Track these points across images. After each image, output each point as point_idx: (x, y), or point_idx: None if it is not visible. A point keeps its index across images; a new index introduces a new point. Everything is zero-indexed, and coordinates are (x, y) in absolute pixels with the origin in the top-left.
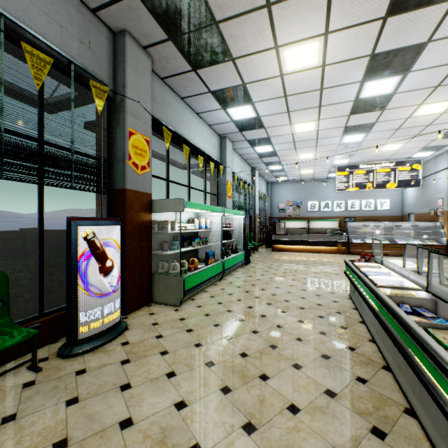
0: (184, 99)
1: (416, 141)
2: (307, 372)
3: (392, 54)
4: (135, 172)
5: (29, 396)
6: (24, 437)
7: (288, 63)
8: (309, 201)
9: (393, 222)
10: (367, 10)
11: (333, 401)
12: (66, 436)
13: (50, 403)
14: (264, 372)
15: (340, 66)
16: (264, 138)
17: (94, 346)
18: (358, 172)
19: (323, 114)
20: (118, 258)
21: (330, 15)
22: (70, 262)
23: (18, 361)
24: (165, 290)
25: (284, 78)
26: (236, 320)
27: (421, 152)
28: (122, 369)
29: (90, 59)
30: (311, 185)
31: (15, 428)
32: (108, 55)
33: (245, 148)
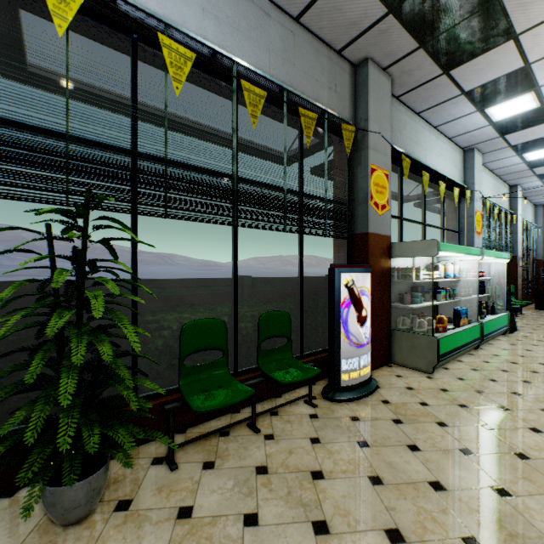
0: (420, 113)
1: None
2: None
3: None
4: (376, 213)
5: (319, 426)
6: (337, 460)
7: None
8: None
9: None
10: None
11: None
12: (376, 474)
13: (342, 438)
14: None
15: None
16: None
17: (355, 396)
18: None
19: None
20: (369, 308)
21: None
22: (333, 309)
23: (292, 393)
24: (409, 351)
25: None
26: (537, 409)
27: None
28: (397, 427)
29: (336, 103)
30: None
31: (324, 449)
32: (349, 92)
33: (503, 159)
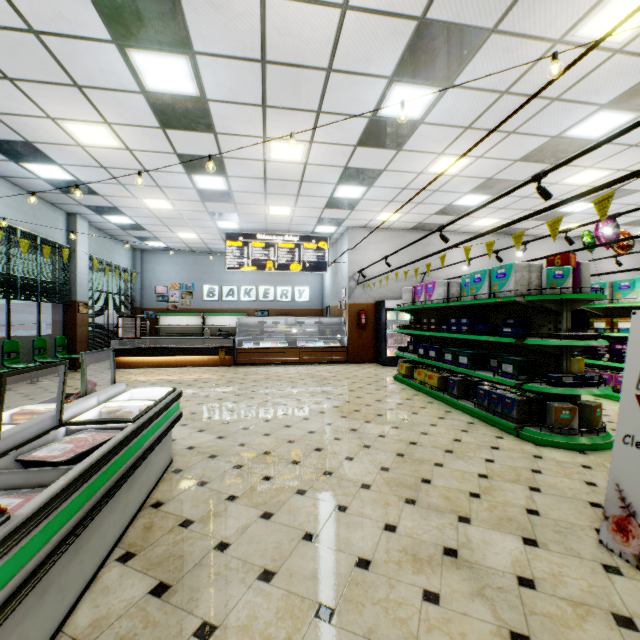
0: None
1: (305, 207)
2: None
3: None
4: None
5: None
6: None
7: None
8: (205, 285)
9: (296, 318)
10: None
11: None
12: None
13: None
14: None
15: None
16: (22, 142)
17: None
18: (255, 244)
19: (105, 110)
20: None
21: None
22: None
23: None
24: None
25: None
26: None
27: (322, 225)
28: None
29: None
30: (210, 260)
31: None
32: None
33: None
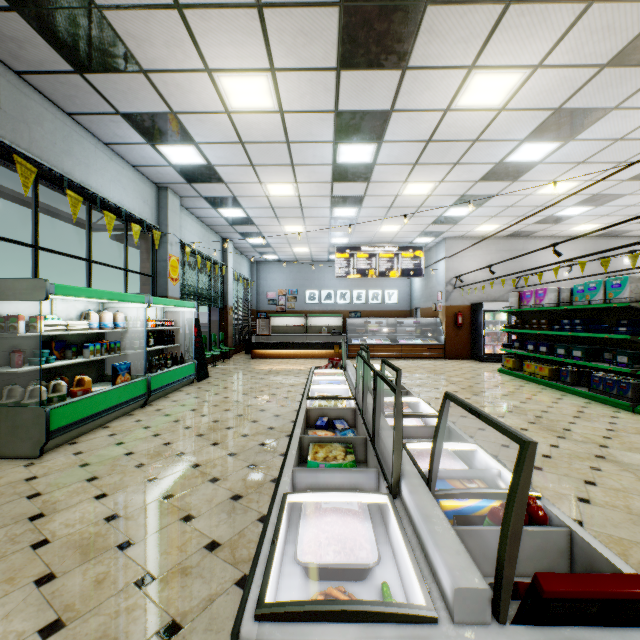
0: (73, 115)
1: (413, 224)
2: (198, 524)
3: (358, 116)
4: None
5: None
6: None
7: (232, 97)
8: (307, 290)
9: (396, 319)
10: (314, 54)
11: (210, 555)
12: None
13: None
14: (131, 537)
15: (303, 117)
16: (229, 197)
17: None
18: (360, 255)
19: (299, 176)
20: None
21: (271, 46)
22: None
23: None
24: (11, 434)
25: (233, 116)
26: (132, 467)
27: (422, 237)
28: None
29: None
30: (311, 269)
31: None
32: None
33: (204, 209)
